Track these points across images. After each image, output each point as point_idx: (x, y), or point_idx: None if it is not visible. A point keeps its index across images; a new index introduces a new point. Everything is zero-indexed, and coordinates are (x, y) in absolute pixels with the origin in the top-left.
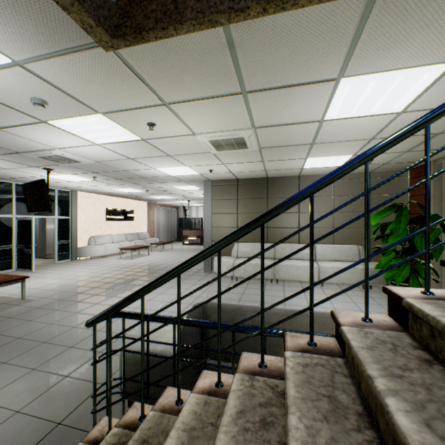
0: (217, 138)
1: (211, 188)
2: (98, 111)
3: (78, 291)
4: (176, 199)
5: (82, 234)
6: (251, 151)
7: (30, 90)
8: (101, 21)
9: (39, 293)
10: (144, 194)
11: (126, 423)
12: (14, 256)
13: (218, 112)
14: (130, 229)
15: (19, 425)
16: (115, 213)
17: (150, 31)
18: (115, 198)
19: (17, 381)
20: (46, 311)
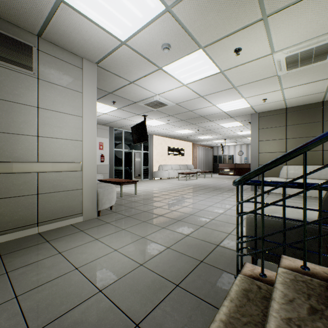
0: (296, 52)
1: (257, 119)
2: (200, 46)
3: (164, 193)
4: (215, 138)
5: (155, 163)
6: (324, 64)
7: (164, 37)
8: None
9: (142, 192)
10: (193, 134)
11: (288, 267)
12: (123, 173)
13: (316, 12)
14: (181, 161)
15: (174, 255)
16: (172, 150)
17: None
18: (173, 140)
19: (157, 232)
20: (151, 201)
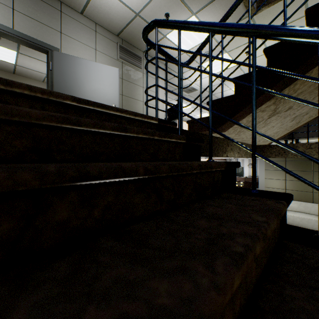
0: None
1: None
2: (226, 52)
3: None
4: None
5: None
6: None
7: (207, 48)
8: (254, 7)
9: None
10: None
11: None
12: None
13: None
14: None
15: None
16: None
17: (272, 3)
18: None
19: None
20: None
